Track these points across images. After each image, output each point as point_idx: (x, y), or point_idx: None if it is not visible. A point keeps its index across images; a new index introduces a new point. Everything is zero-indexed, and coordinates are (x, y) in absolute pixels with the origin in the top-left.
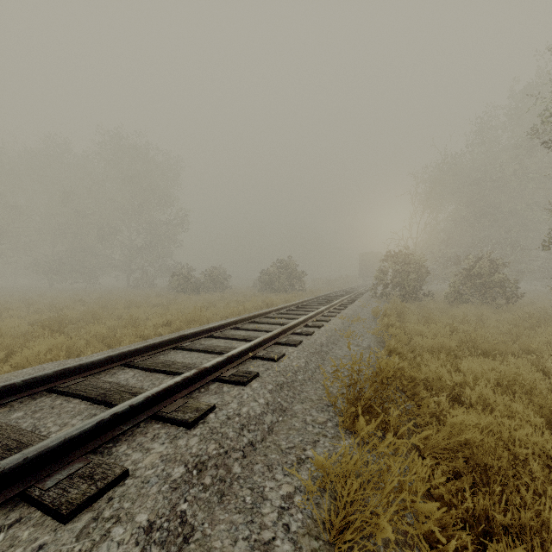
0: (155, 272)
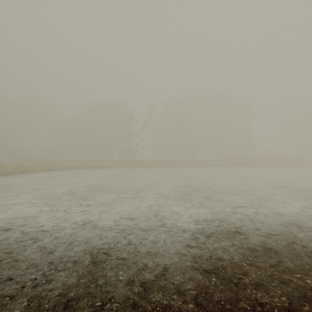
0: None
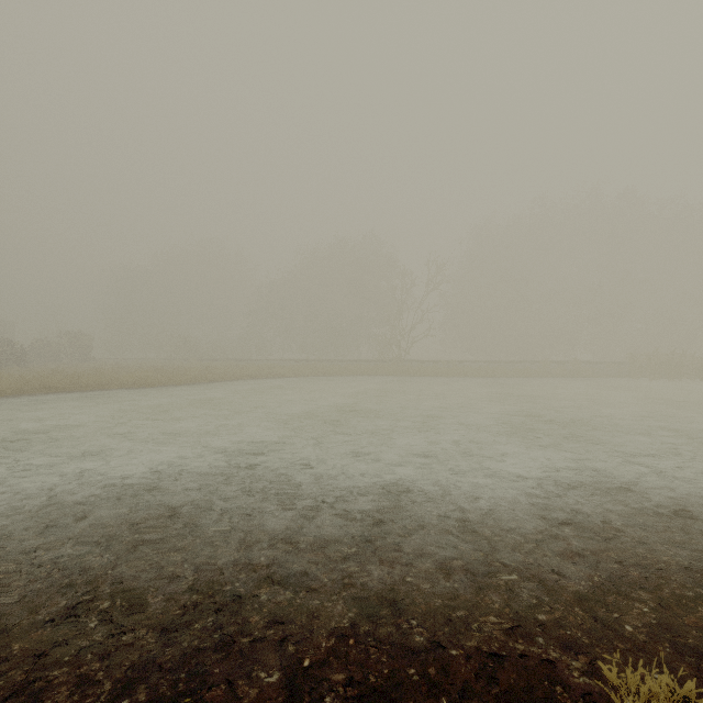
0: None
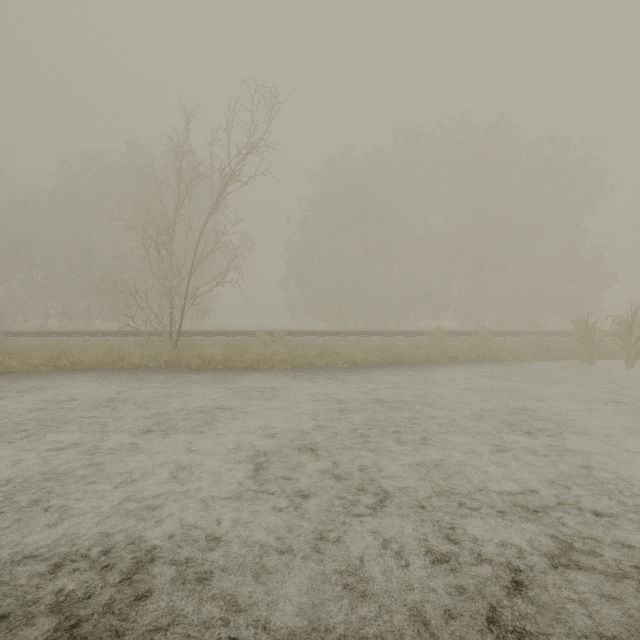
0: None
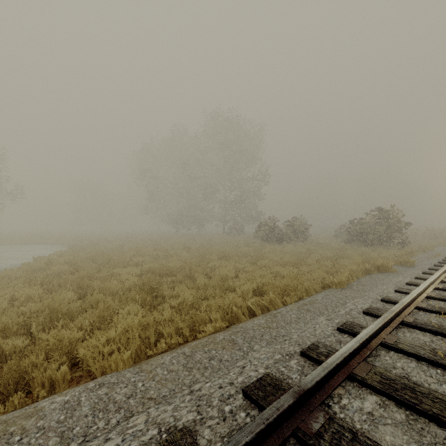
0: (243, 222)
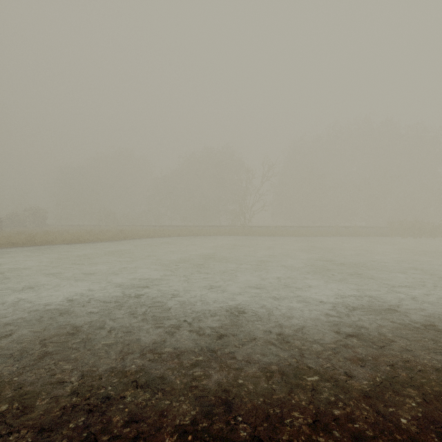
0: None
